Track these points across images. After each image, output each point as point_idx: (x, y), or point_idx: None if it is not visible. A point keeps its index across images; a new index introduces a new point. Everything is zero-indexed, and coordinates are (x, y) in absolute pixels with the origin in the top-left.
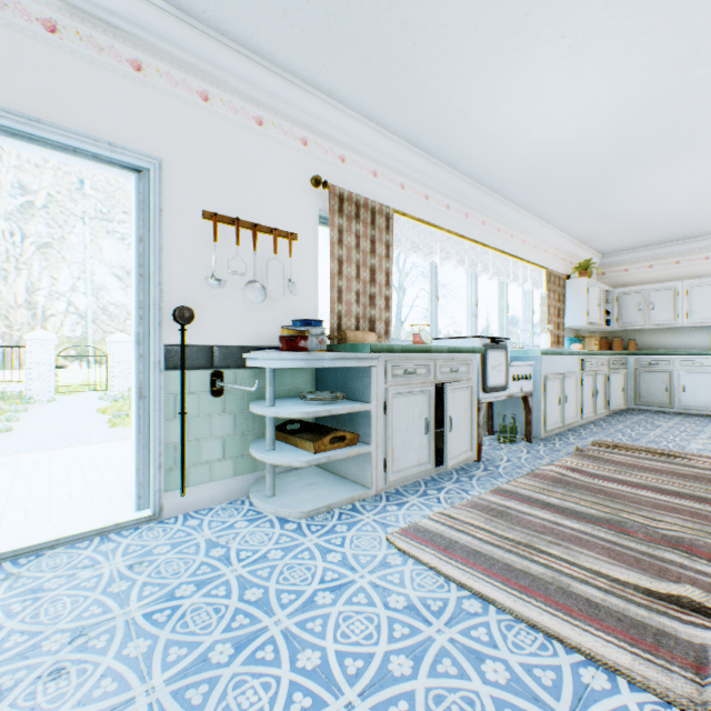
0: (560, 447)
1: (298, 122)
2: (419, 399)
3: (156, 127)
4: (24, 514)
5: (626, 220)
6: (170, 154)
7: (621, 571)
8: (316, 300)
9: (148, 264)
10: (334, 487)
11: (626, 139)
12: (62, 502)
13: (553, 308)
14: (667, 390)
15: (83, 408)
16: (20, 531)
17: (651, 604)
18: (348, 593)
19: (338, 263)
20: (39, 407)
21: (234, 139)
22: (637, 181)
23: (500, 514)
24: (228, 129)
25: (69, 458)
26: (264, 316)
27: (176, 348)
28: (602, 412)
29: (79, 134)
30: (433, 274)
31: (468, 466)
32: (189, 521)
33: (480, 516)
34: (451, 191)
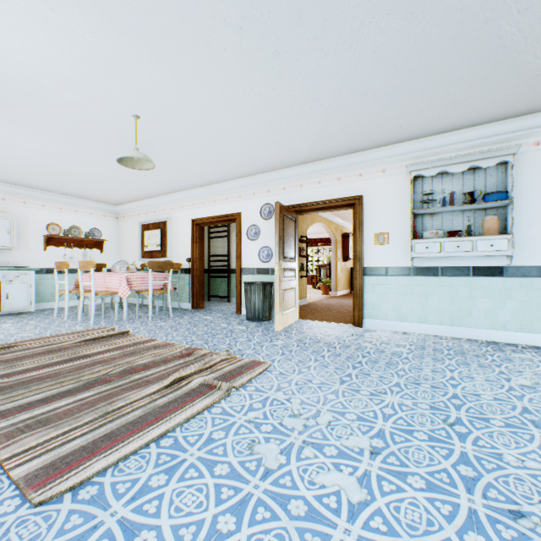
0: None
1: None
2: None
3: None
4: None
5: None
6: None
7: (152, 387)
8: None
9: None
10: None
11: None
12: None
13: None
14: None
15: None
16: None
17: (175, 388)
18: (144, 518)
19: None
20: None
21: None
22: None
23: (47, 421)
24: None
25: None
26: None
27: None
28: None
29: None
30: None
31: None
32: None
33: (45, 430)
34: None
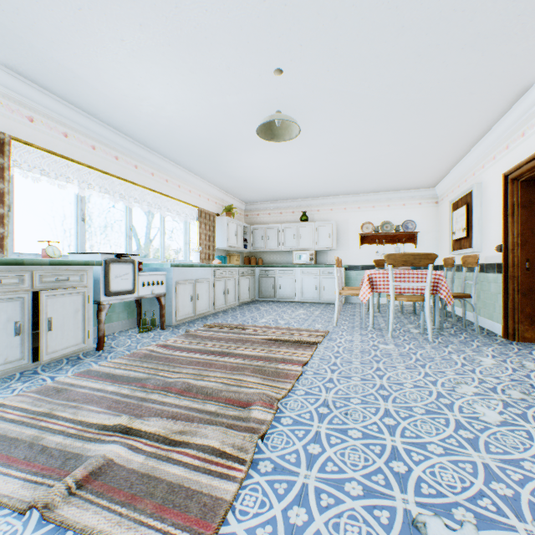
0: (182, 330)
1: None
2: (8, 305)
3: None
4: None
5: (246, 183)
6: None
7: (100, 416)
8: None
9: None
10: None
11: (213, 129)
12: None
13: (205, 235)
14: (274, 288)
15: None
16: None
17: (95, 436)
18: None
19: None
20: None
21: None
22: (237, 159)
23: (57, 392)
24: None
25: None
26: None
27: None
28: (234, 304)
29: None
30: (80, 200)
31: (86, 355)
32: None
33: (32, 398)
34: (97, 135)
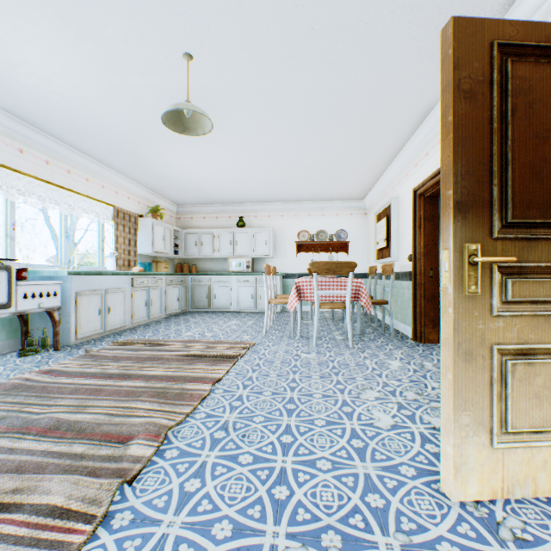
0: (83, 350)
1: None
2: None
3: None
4: None
5: (174, 182)
6: None
7: None
8: None
9: None
10: None
11: (122, 115)
12: None
13: (124, 238)
14: (208, 297)
15: None
16: None
17: None
18: None
19: None
20: None
21: None
22: (158, 153)
23: None
24: None
25: None
26: None
27: None
28: (159, 316)
29: None
30: None
31: None
32: None
33: None
34: None
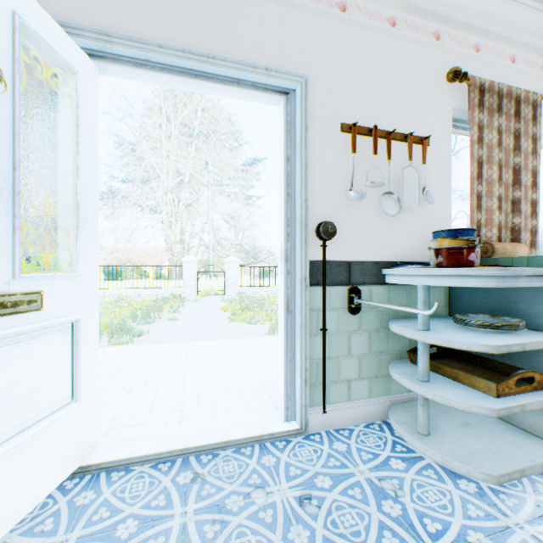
0: None
1: (429, 16)
2: None
3: (301, 46)
4: (197, 402)
5: None
6: (312, 71)
7: None
8: (447, 210)
9: (293, 183)
10: (505, 436)
11: None
12: (220, 394)
13: None
14: None
15: (212, 306)
16: (198, 423)
17: None
18: None
19: (476, 165)
20: (189, 304)
21: (368, 45)
22: None
23: None
24: (362, 36)
25: (216, 349)
26: (396, 229)
27: (317, 264)
28: None
29: (242, 64)
30: None
31: None
32: (334, 443)
33: None
34: None
